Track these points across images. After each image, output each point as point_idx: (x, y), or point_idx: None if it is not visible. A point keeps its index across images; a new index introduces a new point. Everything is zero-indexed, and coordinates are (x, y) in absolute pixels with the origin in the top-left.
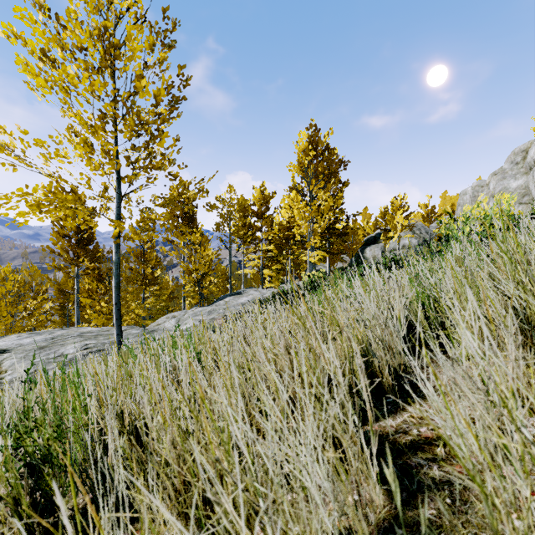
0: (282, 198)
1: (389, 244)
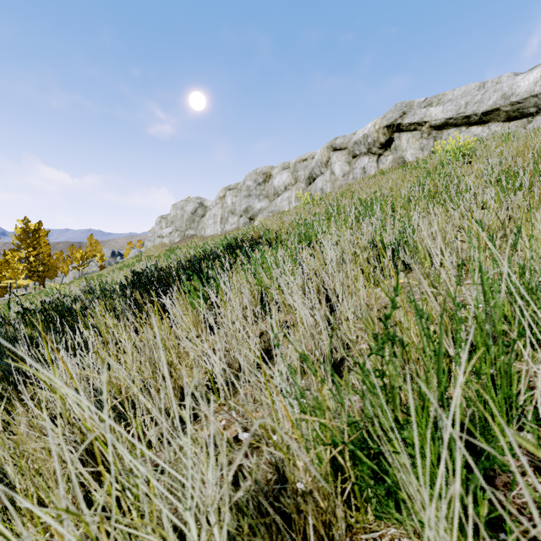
0: (6, 252)
1: (85, 270)
